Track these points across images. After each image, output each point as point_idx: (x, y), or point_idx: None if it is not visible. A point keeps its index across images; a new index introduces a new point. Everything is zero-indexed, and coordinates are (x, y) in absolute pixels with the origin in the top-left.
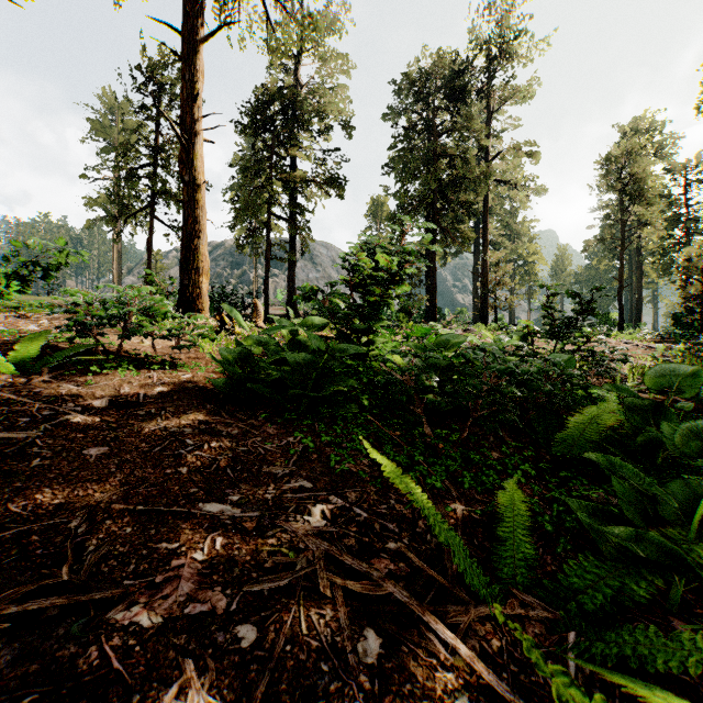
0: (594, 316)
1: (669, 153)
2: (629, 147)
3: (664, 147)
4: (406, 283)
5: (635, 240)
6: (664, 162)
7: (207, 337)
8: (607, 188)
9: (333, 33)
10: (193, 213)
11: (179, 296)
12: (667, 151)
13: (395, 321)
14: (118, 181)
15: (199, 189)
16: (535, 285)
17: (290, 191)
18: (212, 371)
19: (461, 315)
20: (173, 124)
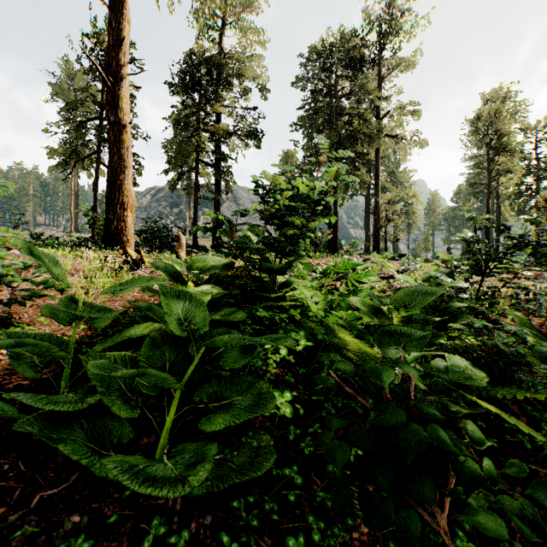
0: (526, 251)
1: (521, 116)
2: (495, 109)
3: (517, 112)
4: (331, 213)
5: (495, 185)
6: (518, 123)
7: (48, 287)
8: (477, 142)
9: (252, 11)
10: (119, 151)
11: (104, 228)
12: (519, 114)
13: (304, 251)
14: (67, 131)
15: (124, 129)
16: (413, 221)
17: (215, 141)
18: (61, 335)
19: (355, 246)
20: (97, 66)
